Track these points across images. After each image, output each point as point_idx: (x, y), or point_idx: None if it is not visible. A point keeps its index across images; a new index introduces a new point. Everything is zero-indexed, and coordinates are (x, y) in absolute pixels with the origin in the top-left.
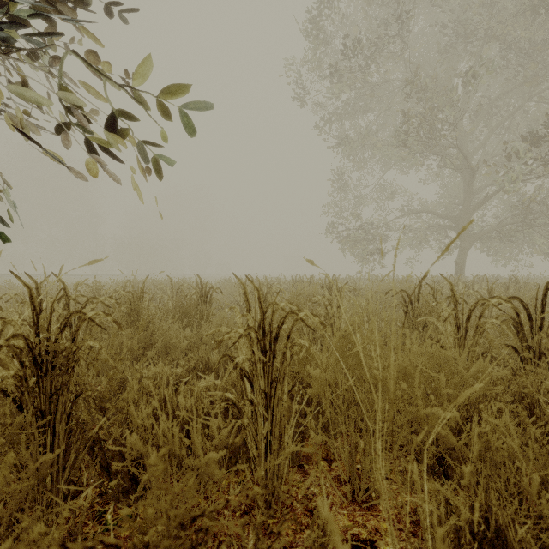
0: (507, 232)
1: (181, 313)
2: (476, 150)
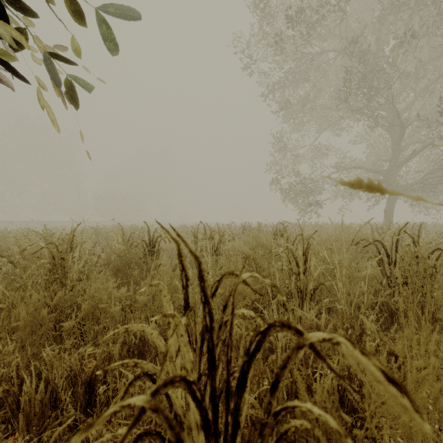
0: (431, 184)
1: (123, 265)
2: (403, 112)
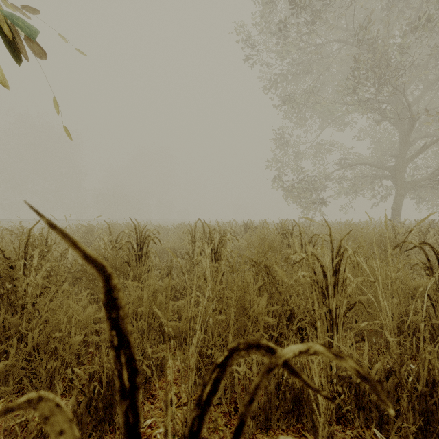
0: None
1: None
2: (411, 105)
